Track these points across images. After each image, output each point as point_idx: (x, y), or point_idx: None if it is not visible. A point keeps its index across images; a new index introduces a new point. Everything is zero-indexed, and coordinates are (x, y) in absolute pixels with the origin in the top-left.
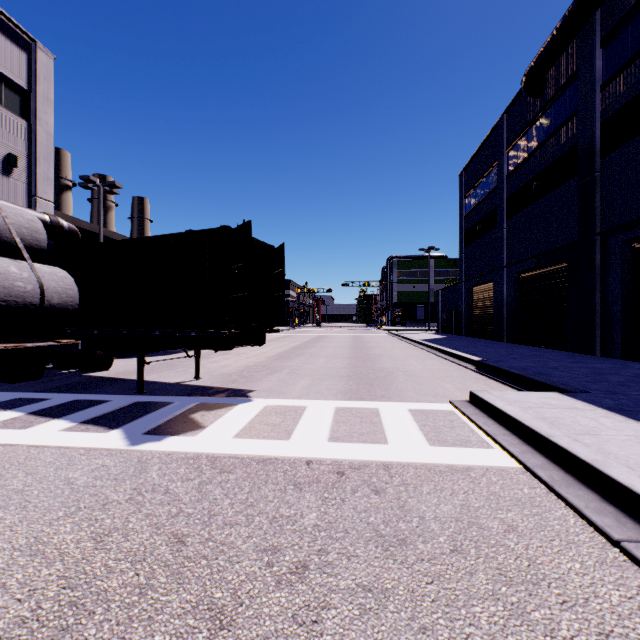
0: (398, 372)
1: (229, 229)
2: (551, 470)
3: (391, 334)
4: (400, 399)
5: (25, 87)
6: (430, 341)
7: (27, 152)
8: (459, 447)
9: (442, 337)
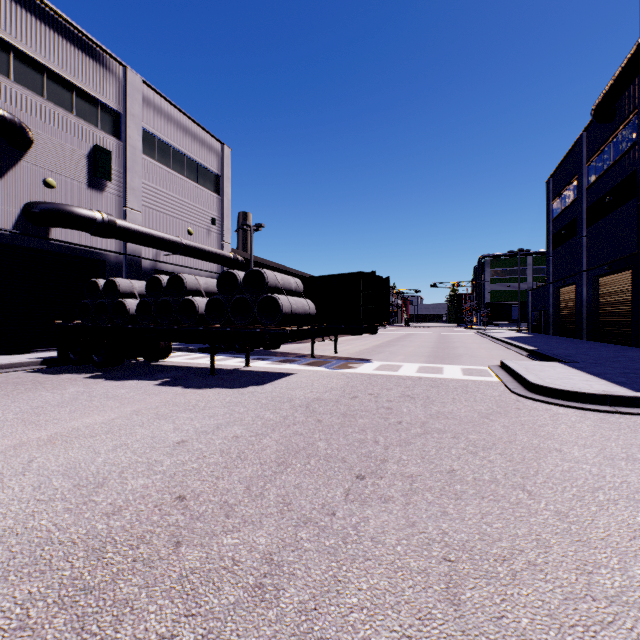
0: (465, 355)
1: (362, 272)
2: (510, 380)
3: (478, 333)
4: (458, 364)
5: (218, 174)
6: (509, 338)
7: (219, 214)
8: (477, 376)
9: (525, 335)
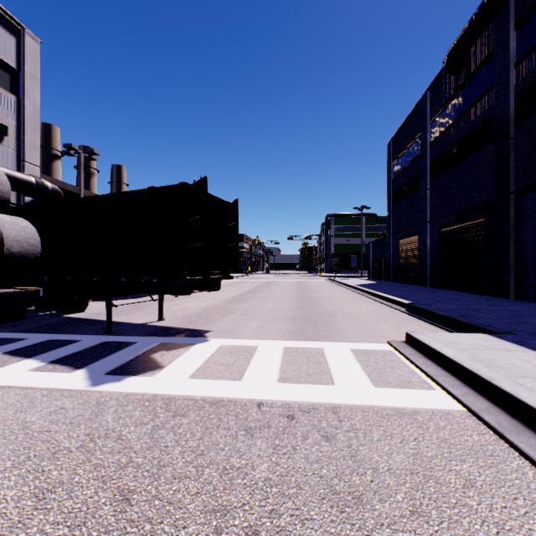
0: (338, 314)
1: (187, 185)
2: (497, 415)
3: (329, 280)
4: (342, 339)
5: (14, 67)
6: (363, 286)
7: (16, 123)
8: (402, 388)
9: (373, 282)
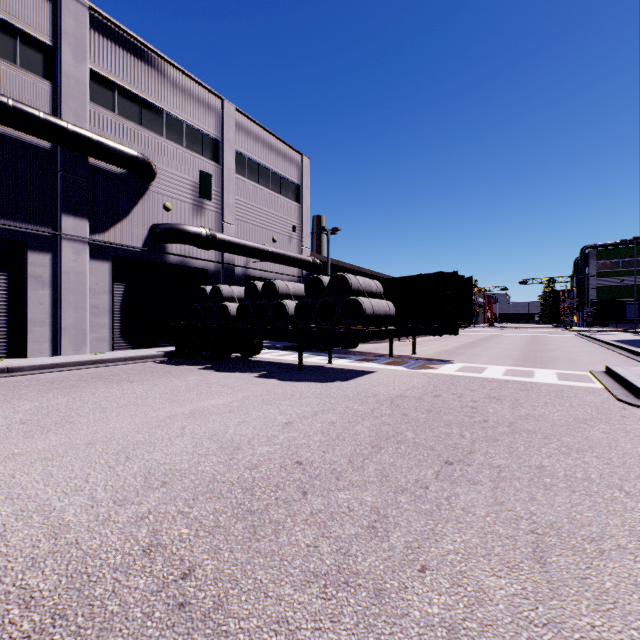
0: (562, 359)
1: (442, 273)
2: (616, 387)
3: (579, 335)
4: (552, 369)
5: (298, 184)
6: (620, 341)
7: (299, 221)
8: (574, 382)
9: None
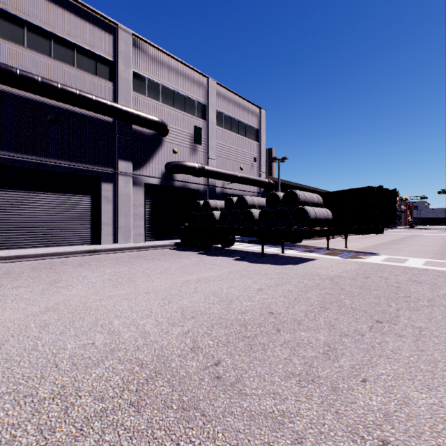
0: None
1: (369, 187)
2: None
3: None
4: None
5: (257, 128)
6: None
7: (258, 154)
8: None
9: None
